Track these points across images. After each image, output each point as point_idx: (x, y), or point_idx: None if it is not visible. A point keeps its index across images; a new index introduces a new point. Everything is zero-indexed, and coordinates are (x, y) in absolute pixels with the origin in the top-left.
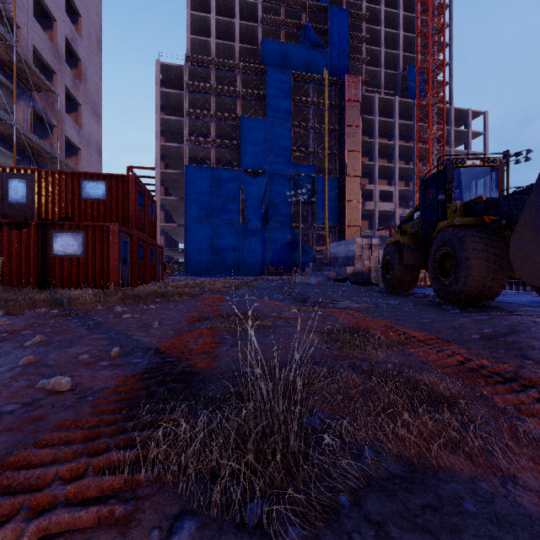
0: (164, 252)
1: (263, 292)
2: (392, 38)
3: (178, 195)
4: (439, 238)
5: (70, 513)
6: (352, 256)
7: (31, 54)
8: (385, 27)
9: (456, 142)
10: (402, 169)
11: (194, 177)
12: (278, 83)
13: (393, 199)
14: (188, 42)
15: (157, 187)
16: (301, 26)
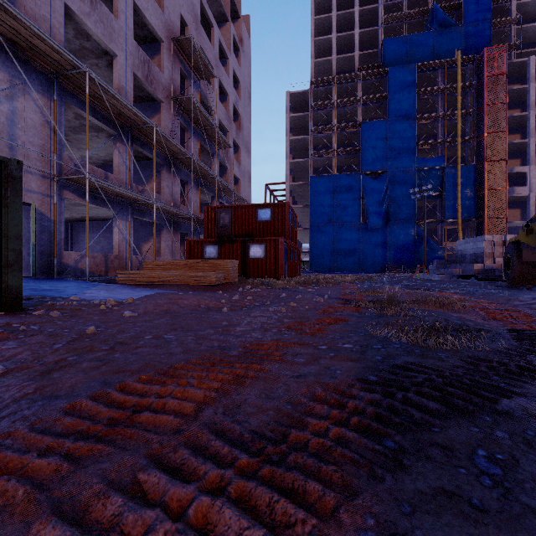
0: None
1: (385, 283)
2: None
3: (302, 201)
4: None
5: (350, 308)
6: (480, 253)
7: (218, 125)
8: None
9: None
10: None
11: (318, 186)
12: (400, 81)
13: None
14: (312, 67)
15: (287, 198)
16: (427, 11)
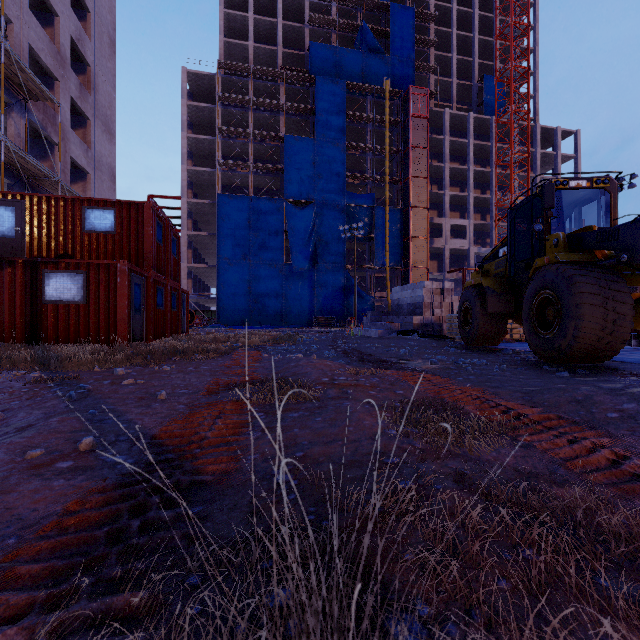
0: (192, 299)
1: (311, 348)
2: (466, 42)
3: (209, 230)
4: (537, 279)
5: None
6: (419, 303)
7: (26, 55)
8: (457, 29)
9: (542, 167)
10: (478, 199)
11: (228, 208)
12: (329, 96)
13: (467, 235)
14: (221, 46)
15: (183, 220)
16: (357, 28)
